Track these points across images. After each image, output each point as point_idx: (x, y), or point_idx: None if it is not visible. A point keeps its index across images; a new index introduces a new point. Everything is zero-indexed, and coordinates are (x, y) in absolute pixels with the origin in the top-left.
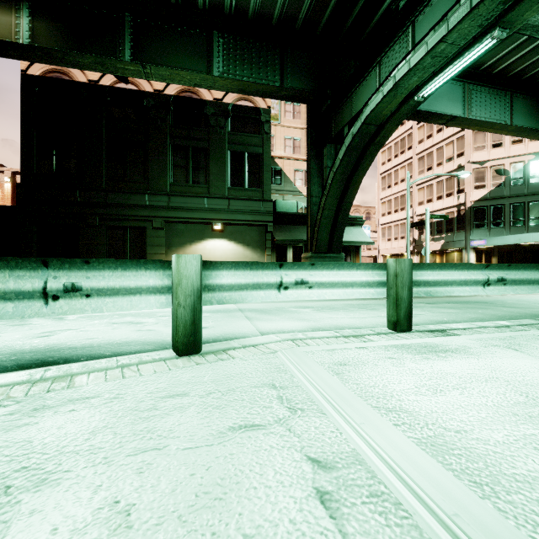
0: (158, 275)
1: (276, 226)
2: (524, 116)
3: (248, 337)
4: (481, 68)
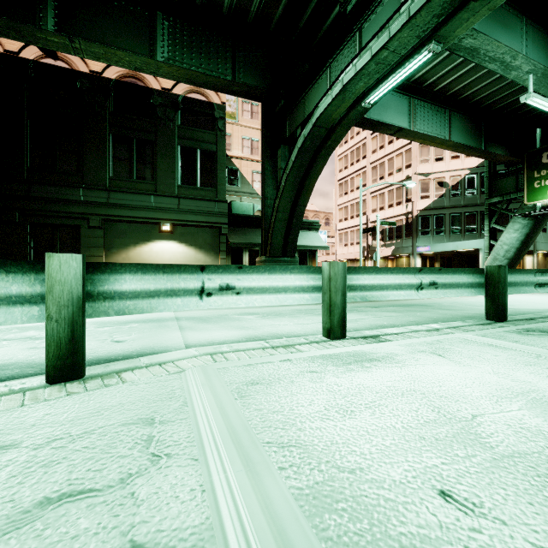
0: (27, 280)
1: (231, 228)
2: (460, 133)
3: (168, 351)
4: (424, 85)
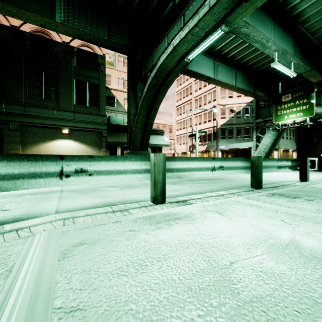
0: None
1: (109, 132)
2: (241, 83)
3: (40, 216)
4: (222, 53)
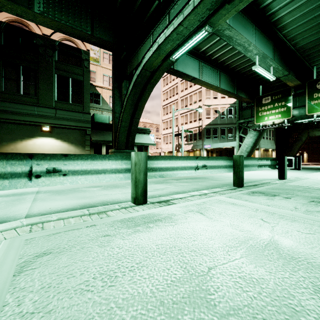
0: None
1: (93, 130)
2: (225, 84)
3: (6, 221)
4: (206, 55)
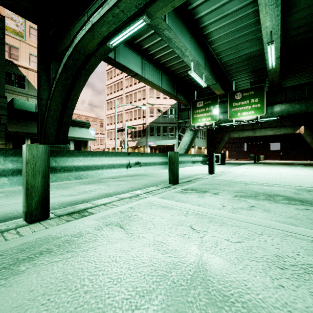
0: None
1: (12, 119)
2: (166, 85)
3: None
4: (149, 53)
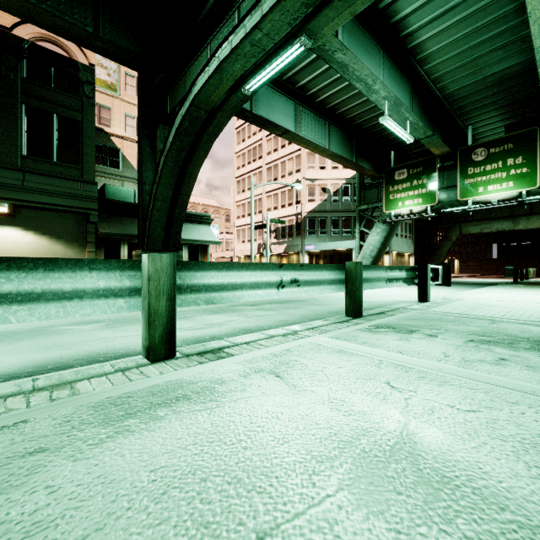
0: None
1: (103, 216)
2: (337, 145)
3: None
4: (307, 94)
